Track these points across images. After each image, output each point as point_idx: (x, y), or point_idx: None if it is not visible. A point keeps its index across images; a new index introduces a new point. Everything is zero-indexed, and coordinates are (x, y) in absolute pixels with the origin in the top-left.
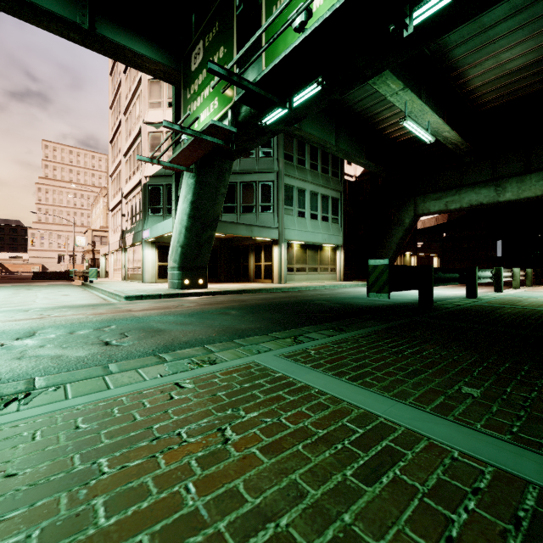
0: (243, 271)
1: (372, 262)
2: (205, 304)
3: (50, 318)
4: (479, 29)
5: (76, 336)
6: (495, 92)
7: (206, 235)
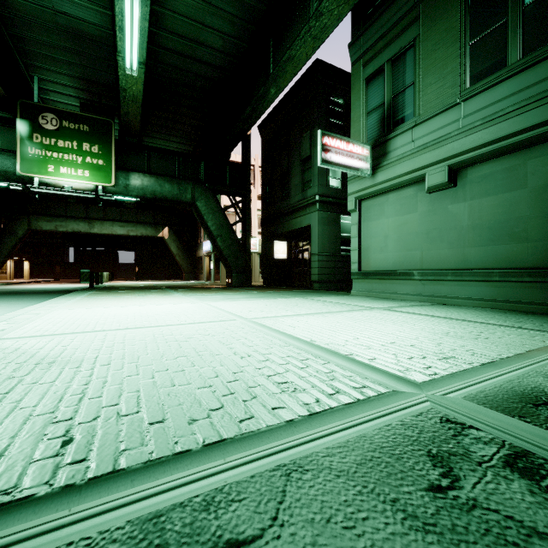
0: None
1: (83, 271)
2: None
3: None
4: None
5: None
6: None
7: None
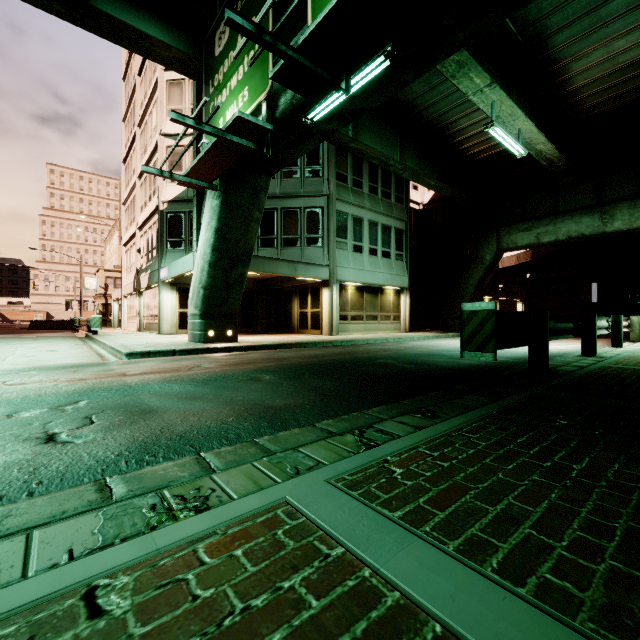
0: (285, 319)
1: (469, 306)
2: (231, 364)
3: (1, 387)
4: (589, 6)
5: (12, 422)
6: (602, 94)
7: (236, 273)
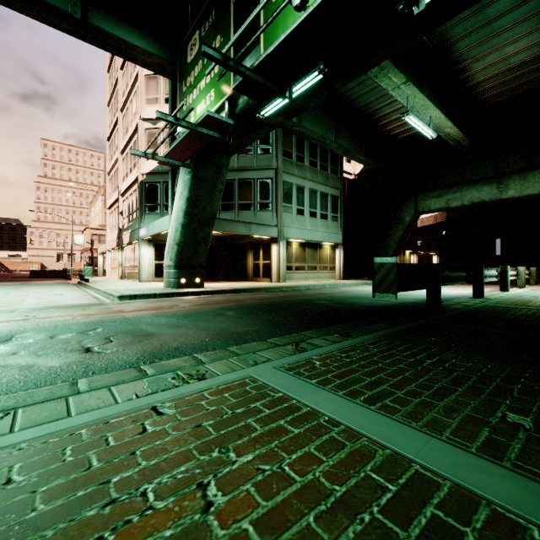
0: (241, 269)
1: (378, 260)
2: (201, 304)
3: (34, 320)
4: (484, 21)
5: (56, 341)
6: (497, 88)
7: (203, 233)
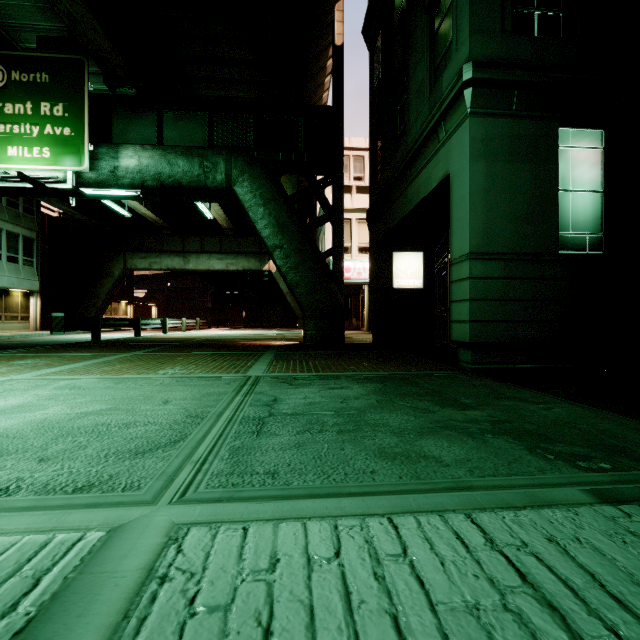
0: None
1: (55, 315)
2: None
3: None
4: None
5: None
6: None
7: None
